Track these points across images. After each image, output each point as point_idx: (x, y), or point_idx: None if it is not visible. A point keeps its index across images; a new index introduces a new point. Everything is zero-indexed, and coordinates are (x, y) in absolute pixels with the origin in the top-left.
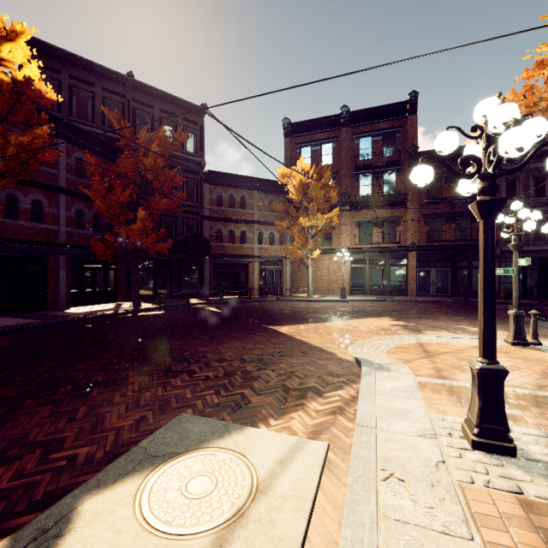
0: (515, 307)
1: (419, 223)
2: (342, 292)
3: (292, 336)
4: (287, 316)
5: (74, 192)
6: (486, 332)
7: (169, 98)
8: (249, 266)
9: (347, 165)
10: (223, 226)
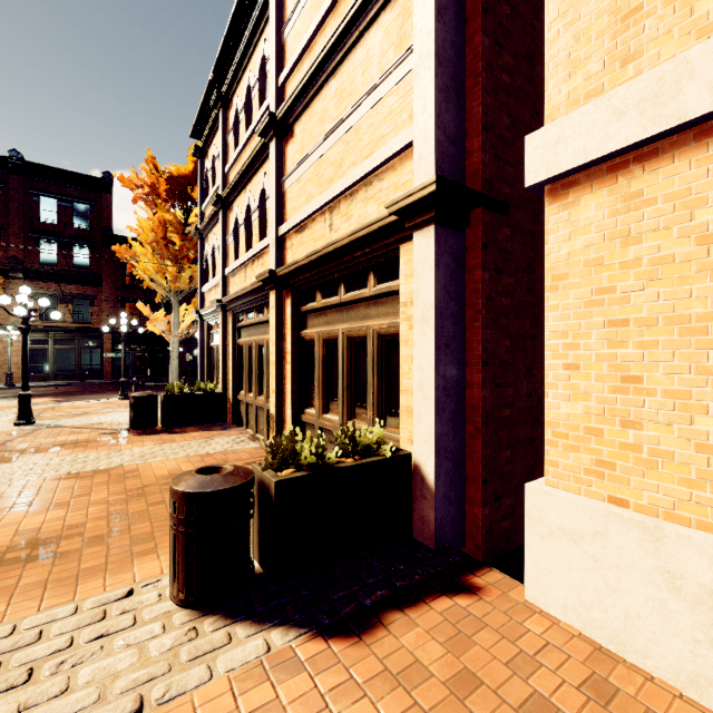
0: (123, 377)
1: (116, 305)
2: (9, 378)
3: None
4: None
5: None
6: (24, 380)
7: None
8: None
9: (20, 223)
10: None
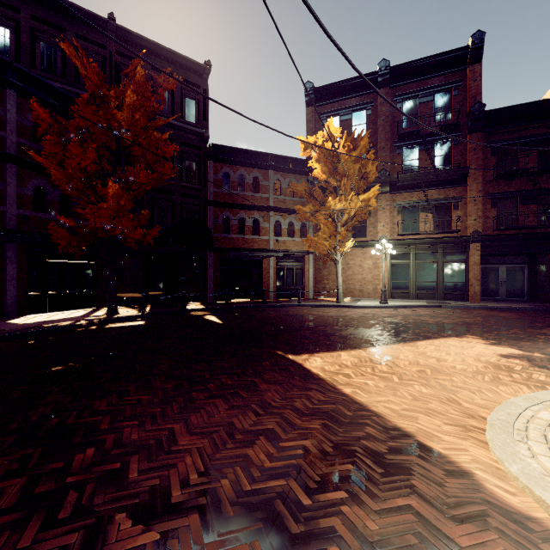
0: None
1: (484, 205)
2: (383, 295)
3: (334, 387)
4: (315, 332)
5: (30, 162)
6: None
7: (163, 51)
8: (263, 263)
9: (386, 136)
10: (232, 213)
